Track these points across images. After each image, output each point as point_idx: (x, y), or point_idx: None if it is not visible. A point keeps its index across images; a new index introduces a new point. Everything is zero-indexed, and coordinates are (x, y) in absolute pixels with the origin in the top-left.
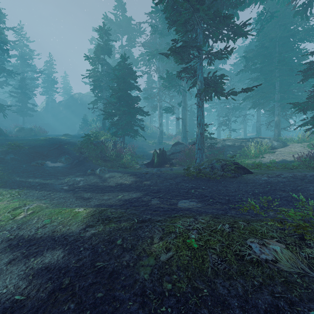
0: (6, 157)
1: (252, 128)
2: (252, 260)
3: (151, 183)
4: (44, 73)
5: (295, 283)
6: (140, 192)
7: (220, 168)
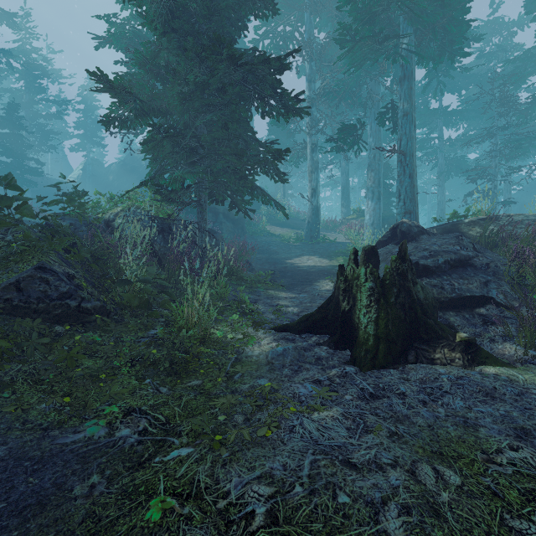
0: None
1: None
2: None
3: None
4: (78, 110)
5: None
6: None
7: None
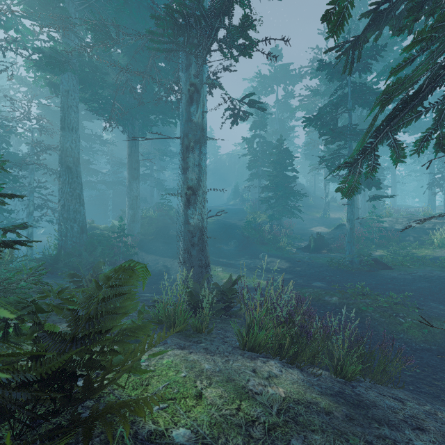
0: None
1: None
2: (323, 299)
3: (301, 269)
4: None
5: (330, 304)
6: (292, 274)
7: (358, 262)
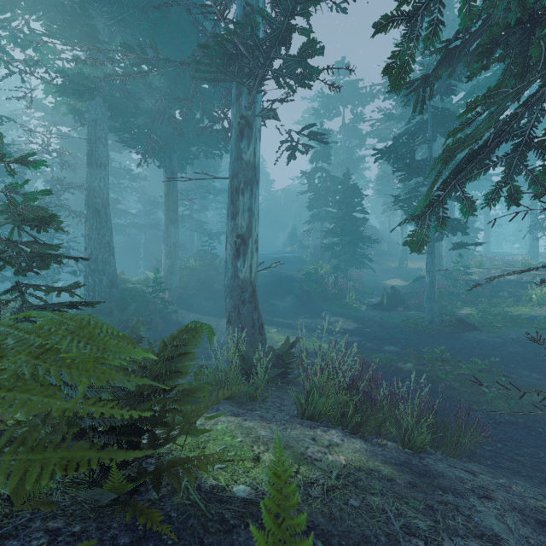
0: None
1: None
2: (395, 366)
3: (371, 331)
4: None
5: (403, 371)
6: (360, 337)
7: (439, 322)
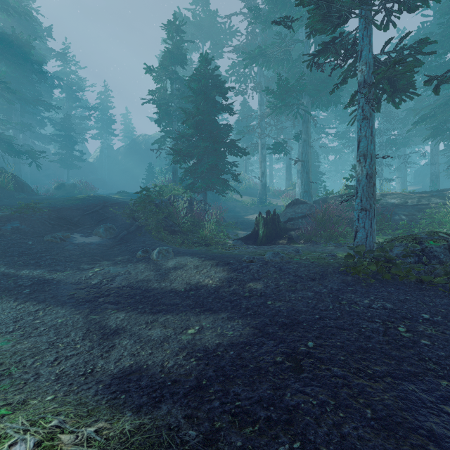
0: (4, 227)
1: (414, 178)
2: None
3: (265, 289)
4: (97, 110)
5: None
6: (242, 316)
7: (448, 255)
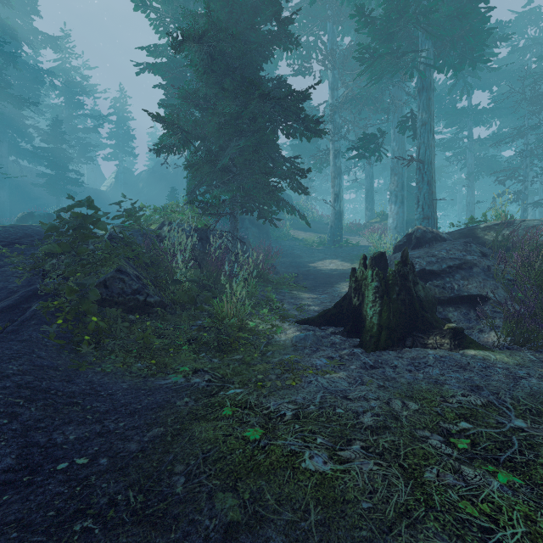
0: None
1: None
2: None
3: None
4: (111, 122)
5: None
6: None
7: None
